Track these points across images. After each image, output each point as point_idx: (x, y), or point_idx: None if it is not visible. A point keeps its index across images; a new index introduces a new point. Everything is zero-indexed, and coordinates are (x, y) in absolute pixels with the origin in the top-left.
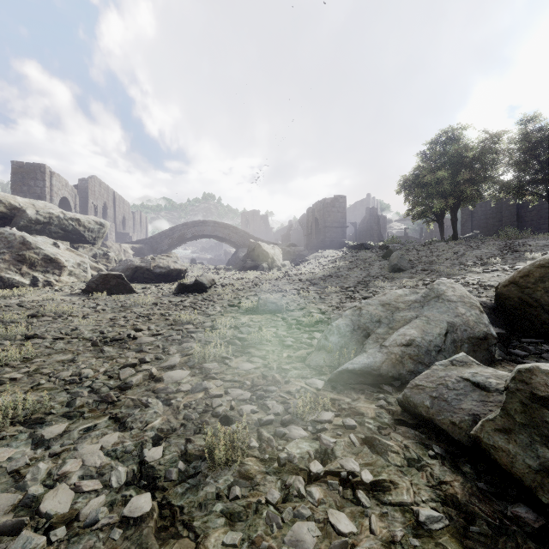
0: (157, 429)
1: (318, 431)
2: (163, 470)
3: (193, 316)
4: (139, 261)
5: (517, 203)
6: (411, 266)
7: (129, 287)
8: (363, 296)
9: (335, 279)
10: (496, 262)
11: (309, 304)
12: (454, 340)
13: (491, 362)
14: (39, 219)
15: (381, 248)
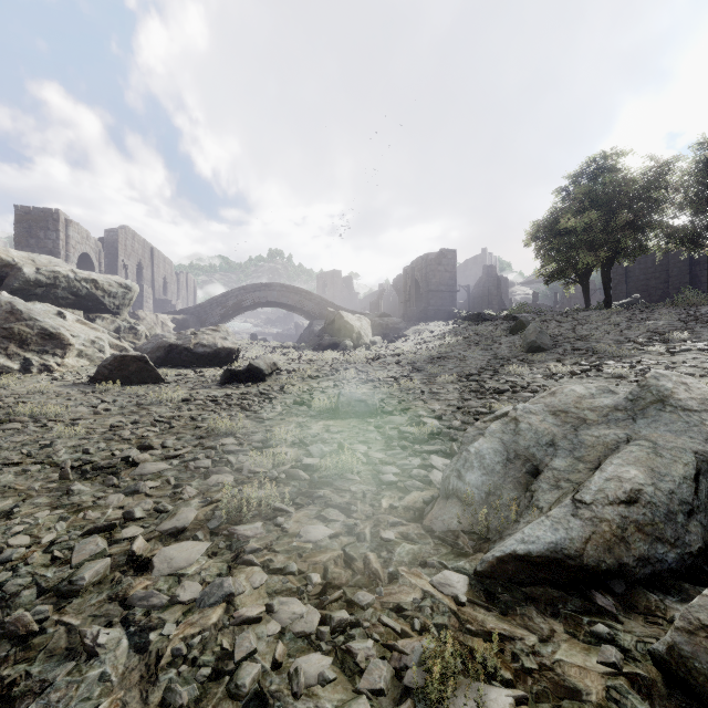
0: None
1: None
2: None
3: (238, 421)
4: (175, 337)
5: (690, 258)
6: (554, 343)
7: (155, 374)
8: (494, 389)
9: (448, 362)
10: (683, 337)
11: (415, 401)
12: None
13: None
14: (41, 279)
15: (506, 319)
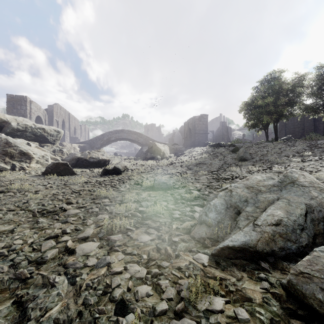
0: (54, 319)
1: None
2: None
3: (110, 191)
4: (80, 154)
5: (314, 118)
6: (251, 157)
7: (71, 171)
8: (224, 177)
9: (203, 165)
10: (309, 154)
11: (188, 183)
12: (312, 219)
13: None
14: (19, 128)
15: (230, 146)
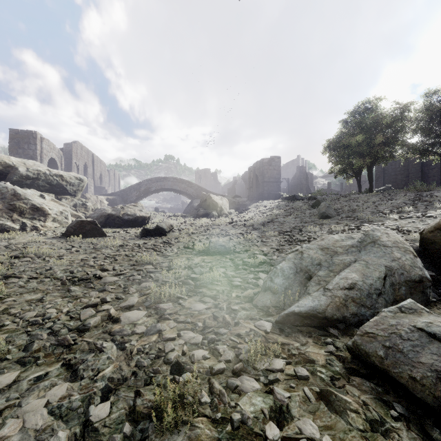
0: (108, 378)
1: (270, 381)
2: (107, 434)
3: (153, 257)
4: (111, 209)
5: (421, 162)
6: (336, 214)
7: (101, 232)
8: (298, 239)
9: (273, 224)
10: (409, 210)
11: (252, 246)
12: (392, 284)
13: (427, 303)
14: (29, 175)
15: (310, 199)
